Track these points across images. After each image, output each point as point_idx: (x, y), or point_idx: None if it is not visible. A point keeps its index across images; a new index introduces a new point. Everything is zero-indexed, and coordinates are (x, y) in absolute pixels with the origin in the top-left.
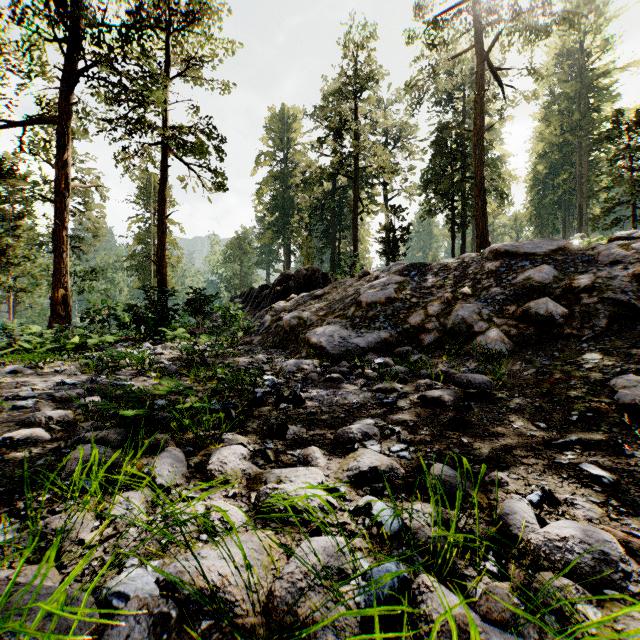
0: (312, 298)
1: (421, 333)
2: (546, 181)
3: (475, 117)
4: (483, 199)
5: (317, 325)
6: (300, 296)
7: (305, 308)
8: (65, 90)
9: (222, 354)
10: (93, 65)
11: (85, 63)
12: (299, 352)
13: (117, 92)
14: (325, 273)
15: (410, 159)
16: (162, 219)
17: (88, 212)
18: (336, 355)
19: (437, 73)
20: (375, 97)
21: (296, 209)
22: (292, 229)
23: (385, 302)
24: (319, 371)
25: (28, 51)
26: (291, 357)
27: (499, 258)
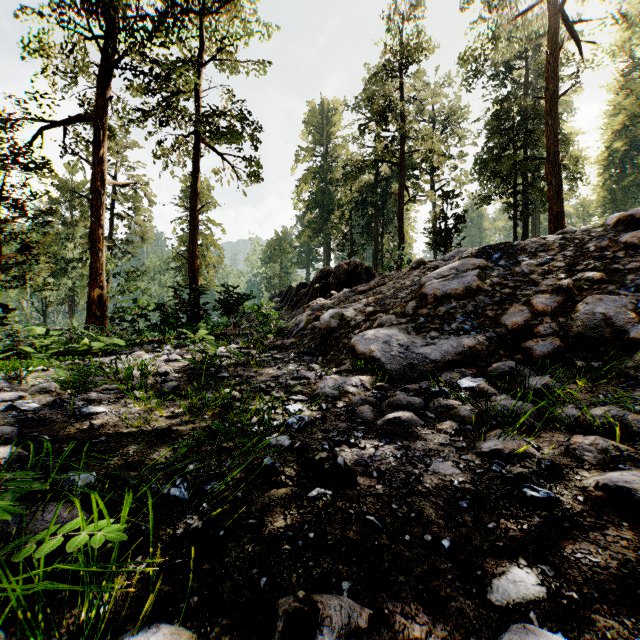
0: (355, 294)
1: (527, 340)
2: (623, 160)
3: (547, 81)
4: (558, 176)
5: (364, 327)
6: (341, 292)
7: (347, 305)
8: (101, 85)
9: (244, 363)
10: (125, 55)
11: (118, 54)
12: (341, 363)
13: (149, 82)
14: (368, 267)
15: (461, 144)
16: (194, 212)
17: (135, 215)
18: (395, 371)
19: (497, 37)
20: (424, 73)
21: (336, 205)
22: (332, 225)
23: (462, 295)
24: (372, 399)
25: (70, 52)
26: (330, 370)
27: (638, 228)
